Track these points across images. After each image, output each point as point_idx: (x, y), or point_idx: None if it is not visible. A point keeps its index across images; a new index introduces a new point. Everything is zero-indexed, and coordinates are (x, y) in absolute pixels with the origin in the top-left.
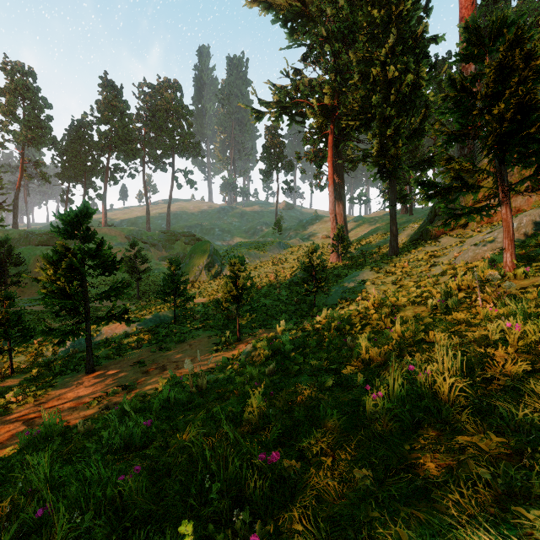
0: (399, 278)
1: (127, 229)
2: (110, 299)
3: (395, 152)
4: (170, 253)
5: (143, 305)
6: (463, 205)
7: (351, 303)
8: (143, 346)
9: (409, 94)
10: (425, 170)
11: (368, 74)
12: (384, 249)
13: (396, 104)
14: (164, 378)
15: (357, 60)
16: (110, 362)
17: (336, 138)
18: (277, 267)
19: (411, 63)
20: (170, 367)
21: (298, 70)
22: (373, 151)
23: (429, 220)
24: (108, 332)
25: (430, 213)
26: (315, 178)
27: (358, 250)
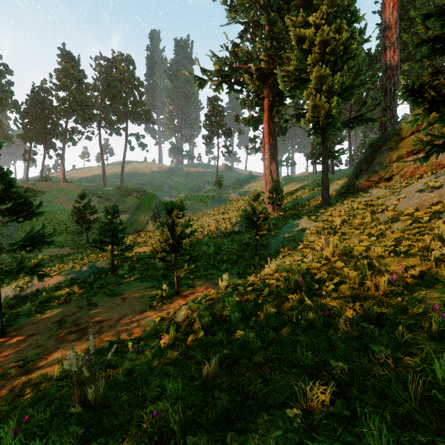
0: (339, 226)
1: (84, 184)
2: (24, 249)
3: (329, 108)
4: (123, 206)
5: (88, 254)
6: (388, 160)
7: (293, 251)
8: (73, 300)
9: (342, 54)
10: (354, 128)
11: (303, 35)
12: (313, 201)
13: (330, 63)
14: (79, 348)
15: (292, 24)
16: (29, 321)
17: (270, 103)
18: (218, 217)
19: (344, 25)
20: (91, 330)
21: (236, 44)
22: (308, 107)
23: (354, 175)
24: (40, 284)
25: (356, 169)
26: (251, 141)
27: (290, 202)
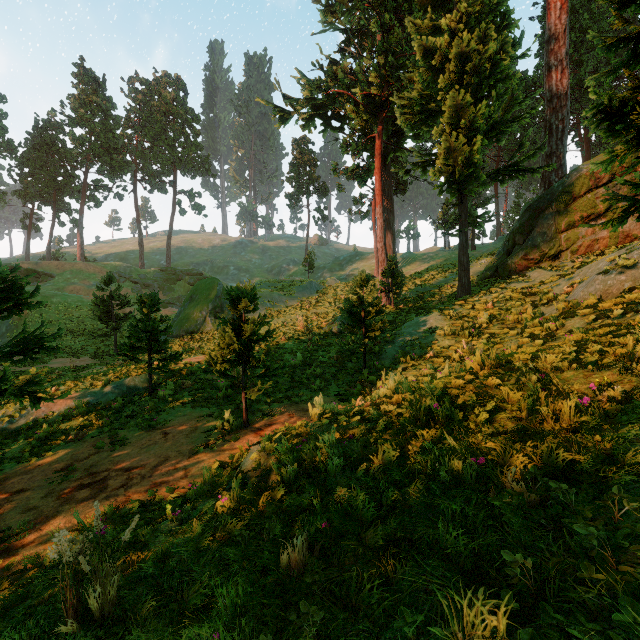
0: (485, 325)
1: (112, 264)
2: (11, 358)
3: (470, 152)
4: (170, 296)
5: (116, 366)
6: (554, 230)
7: (418, 361)
8: (88, 435)
9: (489, 74)
10: (505, 183)
11: (433, 46)
12: (446, 289)
13: (471, 88)
14: (92, 511)
15: (416, 30)
16: (19, 468)
17: (384, 147)
18: (307, 312)
19: (491, 31)
20: (113, 482)
21: (334, 60)
22: (440, 151)
23: (505, 251)
24: (40, 411)
25: (507, 243)
26: (356, 203)
27: (412, 291)
